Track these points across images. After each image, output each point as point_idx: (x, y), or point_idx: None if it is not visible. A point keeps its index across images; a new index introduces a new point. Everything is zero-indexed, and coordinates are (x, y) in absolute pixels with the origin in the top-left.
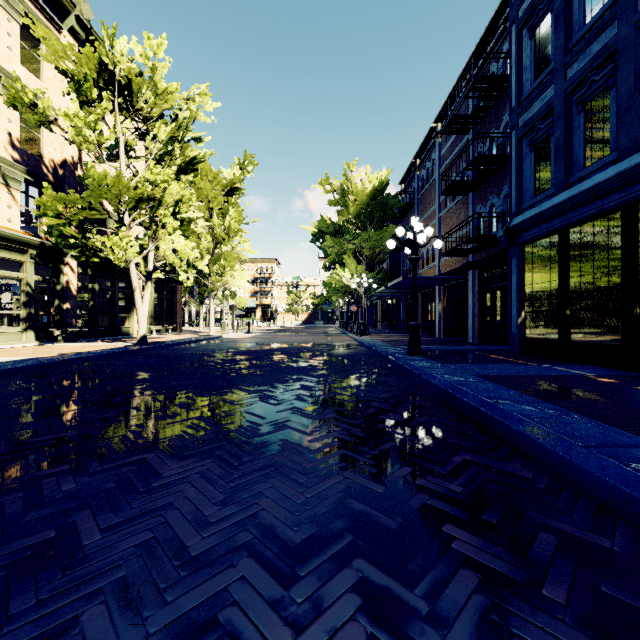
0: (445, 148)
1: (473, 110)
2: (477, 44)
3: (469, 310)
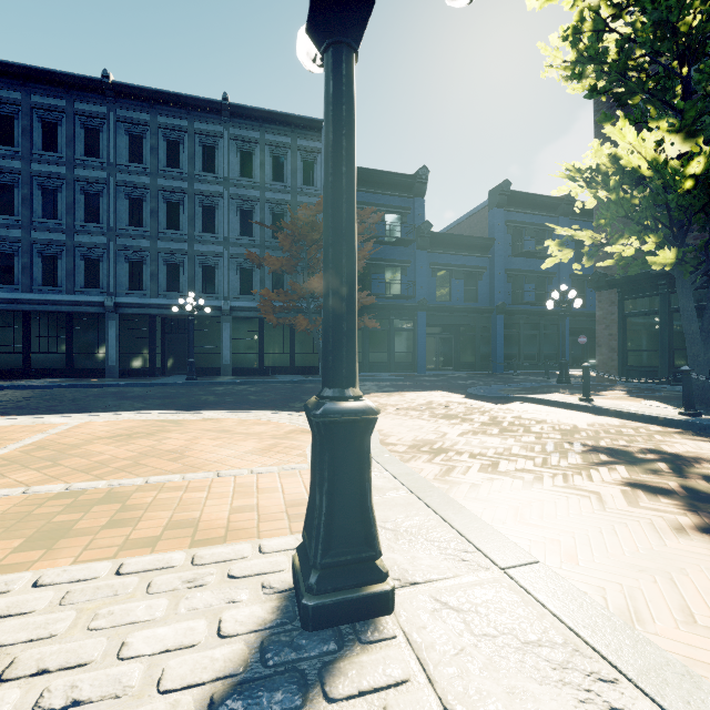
0: None
1: None
2: None
3: None
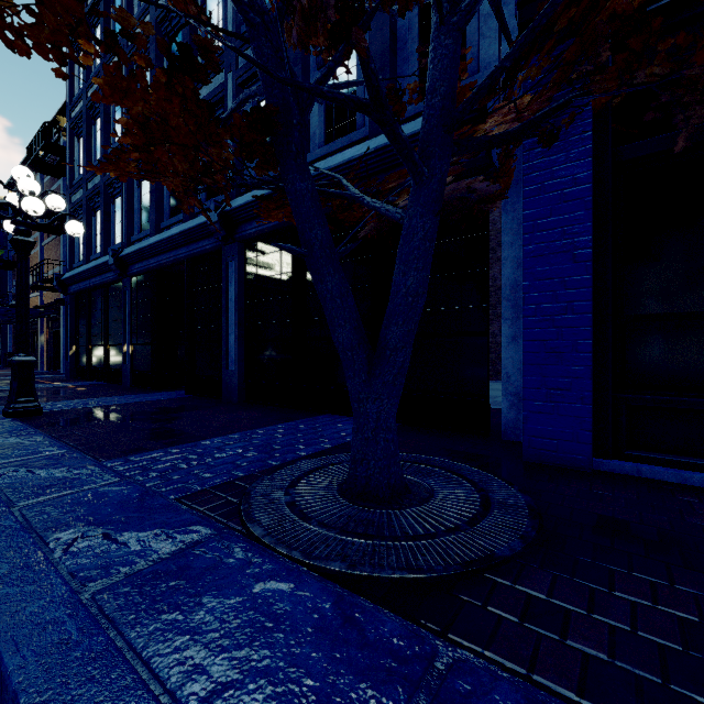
0: (47, 178)
1: (57, 163)
2: (63, 104)
3: (62, 343)
